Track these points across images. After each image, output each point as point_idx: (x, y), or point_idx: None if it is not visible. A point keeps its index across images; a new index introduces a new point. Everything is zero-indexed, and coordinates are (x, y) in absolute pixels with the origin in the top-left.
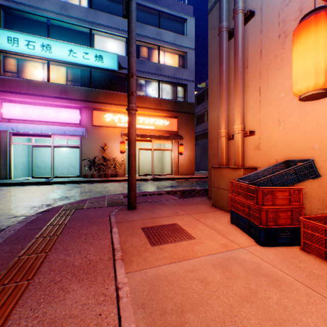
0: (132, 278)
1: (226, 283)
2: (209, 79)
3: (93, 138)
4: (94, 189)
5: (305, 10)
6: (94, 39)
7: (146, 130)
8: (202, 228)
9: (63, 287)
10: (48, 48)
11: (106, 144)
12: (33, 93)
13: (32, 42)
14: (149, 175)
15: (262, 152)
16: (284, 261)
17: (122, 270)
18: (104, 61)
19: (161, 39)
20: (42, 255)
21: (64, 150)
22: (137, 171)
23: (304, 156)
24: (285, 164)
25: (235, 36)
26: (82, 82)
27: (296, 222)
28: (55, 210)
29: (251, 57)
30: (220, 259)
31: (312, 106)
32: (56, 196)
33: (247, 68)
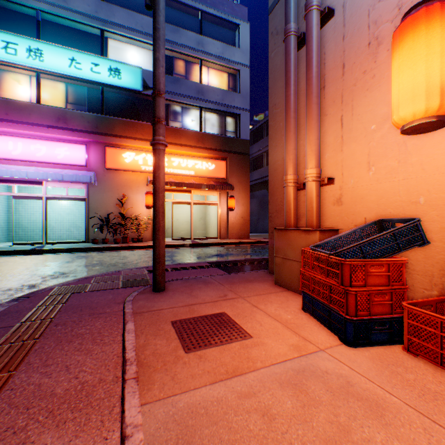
0: (150, 415)
1: (301, 415)
2: (271, 105)
3: (106, 186)
4: (106, 261)
5: (406, 8)
6: (107, 44)
7: (183, 175)
8: (262, 319)
9: (26, 442)
10: (37, 54)
11: (124, 196)
12: (15, 120)
13: (13, 44)
14: (187, 239)
15: (345, 207)
16: (384, 371)
17: (136, 399)
18: (122, 76)
19: (204, 50)
20: (2, 377)
21: (63, 203)
22: (170, 233)
23: (404, 213)
24: (378, 225)
25: (308, 42)
26: (89, 105)
27: (396, 310)
28: (39, 296)
29: (329, 74)
30: (290, 372)
31: (416, 142)
32: (47, 272)
33: (323, 89)
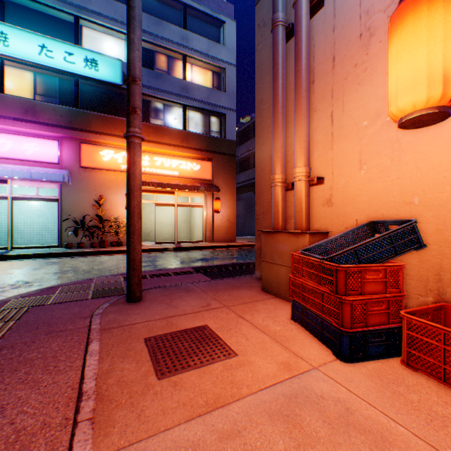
0: None
1: None
2: (258, 101)
3: (81, 186)
4: (79, 267)
5: None
6: (83, 33)
7: (166, 176)
8: (248, 332)
9: None
10: (1, 38)
11: (102, 197)
12: None
13: None
14: (171, 243)
15: (335, 208)
16: (386, 392)
17: None
18: (100, 68)
19: (189, 46)
20: None
21: (33, 204)
22: (153, 237)
23: (398, 214)
24: (371, 227)
25: (297, 32)
26: (62, 97)
27: (393, 319)
28: None
29: (319, 68)
30: (281, 399)
31: (411, 139)
32: (8, 282)
33: (313, 83)
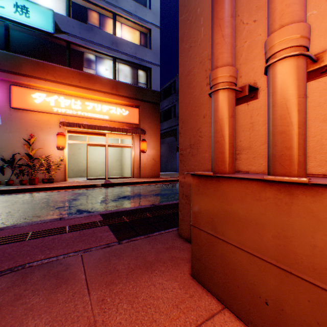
0: None
1: None
2: None
3: (12, 126)
4: None
5: None
6: None
7: (97, 119)
8: None
9: None
10: None
11: (33, 136)
12: None
13: None
14: (102, 179)
15: None
16: None
17: None
18: (31, 15)
19: (118, 5)
20: None
21: None
22: (88, 173)
23: None
24: None
25: None
26: None
27: None
28: None
29: None
30: None
31: None
32: None
33: None
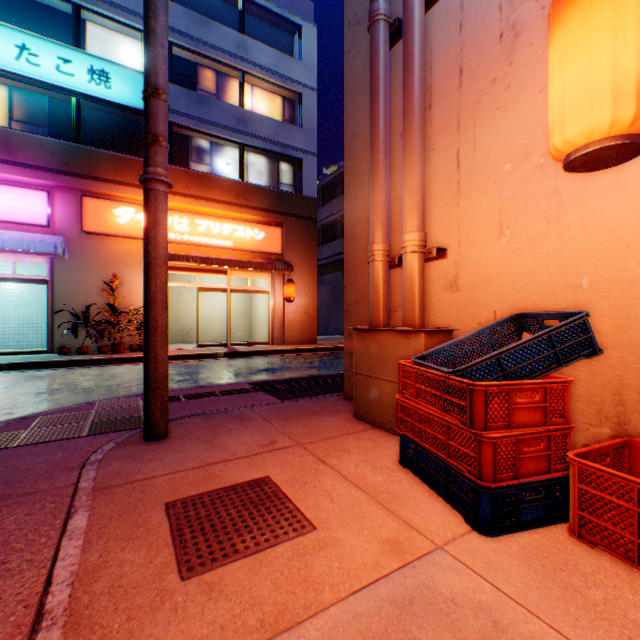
0: None
1: None
2: (348, 136)
3: (84, 261)
4: (77, 384)
5: None
6: (87, 30)
7: (214, 247)
8: (334, 487)
9: None
10: None
11: (117, 277)
12: None
13: None
14: (221, 345)
15: (463, 295)
16: (553, 588)
17: None
18: (113, 84)
19: (248, 58)
20: None
21: (9, 288)
22: (195, 337)
23: (557, 304)
24: (516, 322)
25: (407, 29)
26: (54, 127)
27: (556, 465)
28: None
29: (438, 85)
30: (388, 610)
31: (577, 191)
32: None
33: (430, 108)
